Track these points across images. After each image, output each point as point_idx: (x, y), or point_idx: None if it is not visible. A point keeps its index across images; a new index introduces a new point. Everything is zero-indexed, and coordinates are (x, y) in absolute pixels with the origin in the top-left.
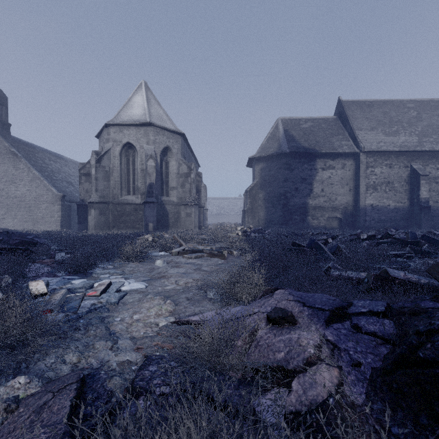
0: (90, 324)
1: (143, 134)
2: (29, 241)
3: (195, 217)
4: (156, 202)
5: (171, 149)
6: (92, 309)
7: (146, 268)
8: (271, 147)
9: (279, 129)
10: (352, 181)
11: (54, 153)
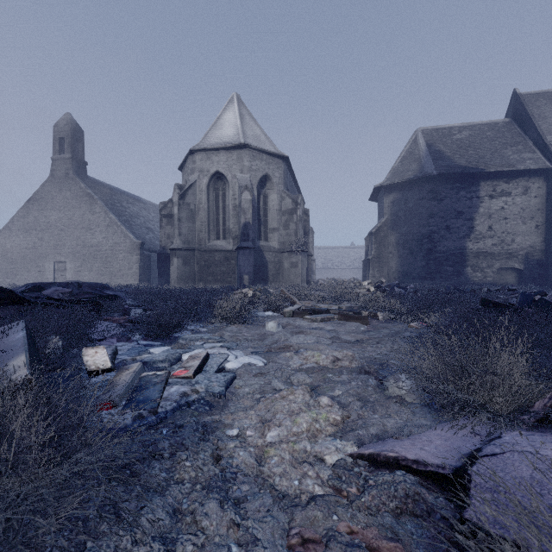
0: (183, 444)
1: (235, 160)
2: (102, 295)
3: (302, 267)
4: (253, 247)
5: (270, 178)
6: (182, 405)
7: (254, 333)
8: (407, 170)
9: (419, 144)
10: (540, 213)
11: (133, 195)
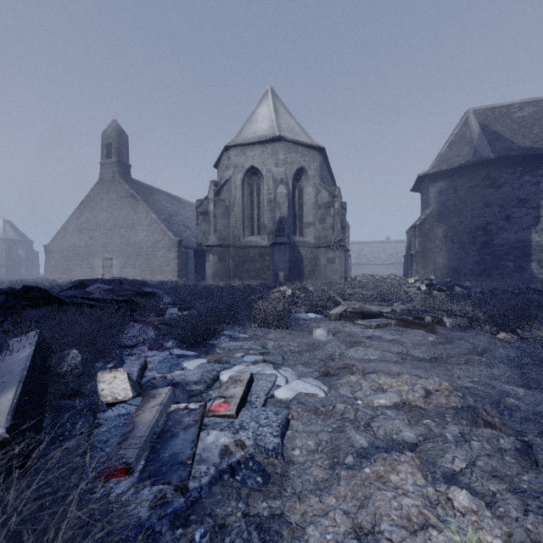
0: None
1: (270, 154)
2: (140, 292)
3: (340, 263)
4: (289, 242)
5: (306, 170)
6: (223, 470)
7: (300, 343)
8: (457, 156)
9: (471, 126)
10: None
11: (171, 195)
